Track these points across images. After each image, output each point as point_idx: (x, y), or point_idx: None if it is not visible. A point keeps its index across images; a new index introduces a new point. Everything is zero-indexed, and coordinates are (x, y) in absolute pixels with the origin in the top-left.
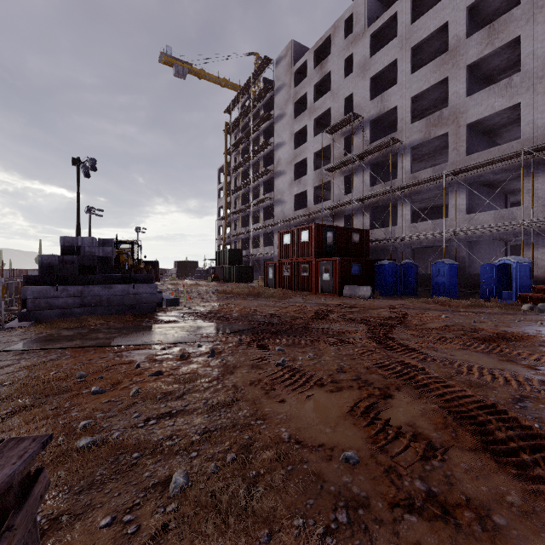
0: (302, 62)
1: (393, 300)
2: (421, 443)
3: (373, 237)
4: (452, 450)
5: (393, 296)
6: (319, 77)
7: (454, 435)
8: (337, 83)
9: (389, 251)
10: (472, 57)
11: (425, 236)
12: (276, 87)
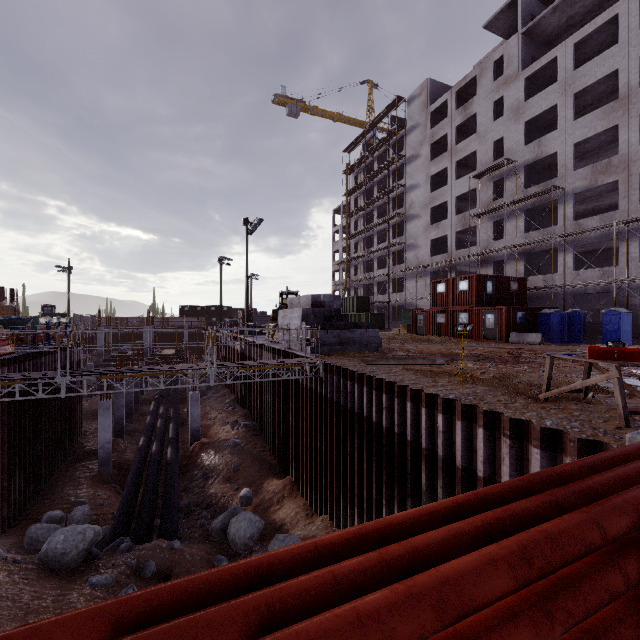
0: (441, 102)
1: (565, 346)
2: None
3: (528, 284)
4: None
5: (561, 343)
6: (462, 118)
7: None
8: (485, 126)
9: (544, 298)
10: None
11: (592, 284)
12: (408, 126)
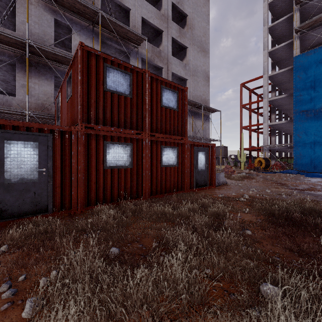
0: None
1: None
2: None
3: None
4: None
5: None
6: None
7: None
8: None
9: None
10: (174, 34)
11: None
12: None
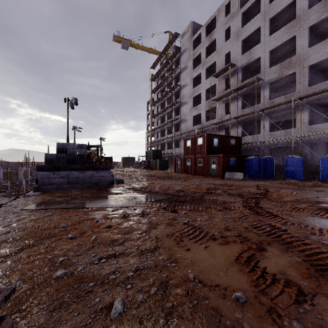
0: (198, 34)
1: (258, 181)
2: (293, 289)
3: (244, 141)
4: (319, 297)
5: (258, 179)
6: (209, 42)
7: (318, 284)
8: (220, 45)
9: (254, 150)
10: (312, 21)
11: (279, 140)
12: (182, 50)
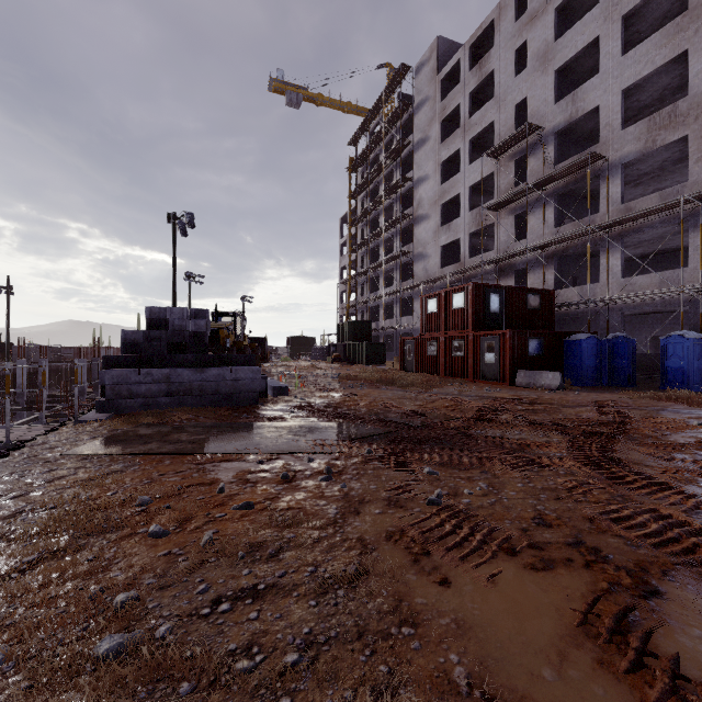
0: (453, 64)
1: (597, 393)
2: None
3: (559, 300)
4: None
5: (595, 387)
6: (477, 80)
7: None
8: (504, 86)
9: (584, 320)
10: None
11: (647, 296)
12: (416, 103)
